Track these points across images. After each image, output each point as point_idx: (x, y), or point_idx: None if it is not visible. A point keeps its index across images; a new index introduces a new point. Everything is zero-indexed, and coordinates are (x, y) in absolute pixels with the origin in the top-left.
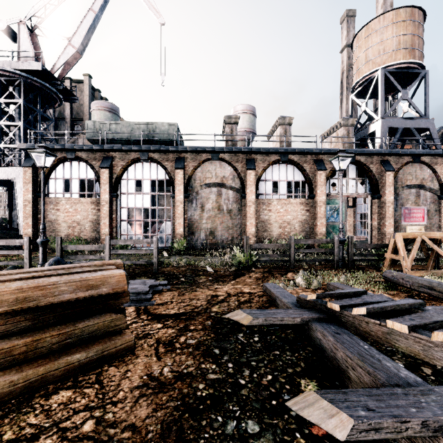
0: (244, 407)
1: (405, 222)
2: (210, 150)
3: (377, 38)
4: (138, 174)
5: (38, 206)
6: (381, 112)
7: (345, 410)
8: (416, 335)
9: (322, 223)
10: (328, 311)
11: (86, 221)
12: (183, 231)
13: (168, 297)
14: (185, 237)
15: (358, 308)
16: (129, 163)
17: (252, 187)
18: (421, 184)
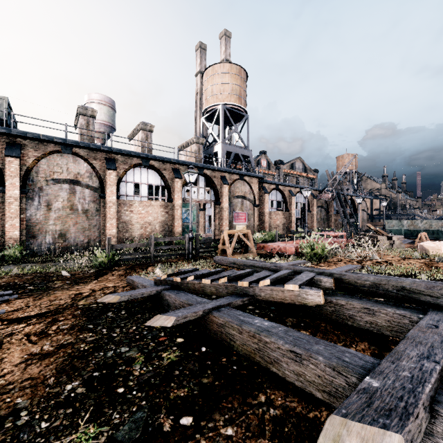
0: (118, 344)
1: (235, 222)
2: (60, 141)
3: (219, 79)
4: None
5: None
6: (222, 138)
7: (173, 315)
8: (214, 283)
9: (179, 223)
10: (174, 283)
11: None
12: (18, 234)
13: (21, 304)
14: (23, 242)
15: (190, 277)
16: None
17: (113, 187)
18: (244, 196)
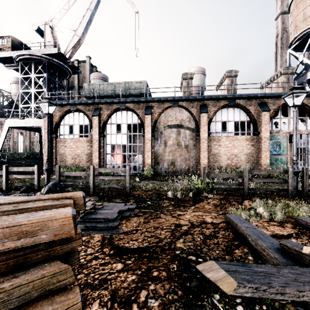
0: None
1: None
2: (171, 99)
3: None
4: (118, 119)
5: (53, 144)
6: None
7: None
8: None
9: (266, 155)
10: None
11: (83, 154)
12: (150, 162)
13: (134, 225)
14: (152, 166)
15: None
16: (112, 111)
17: (205, 127)
18: None
